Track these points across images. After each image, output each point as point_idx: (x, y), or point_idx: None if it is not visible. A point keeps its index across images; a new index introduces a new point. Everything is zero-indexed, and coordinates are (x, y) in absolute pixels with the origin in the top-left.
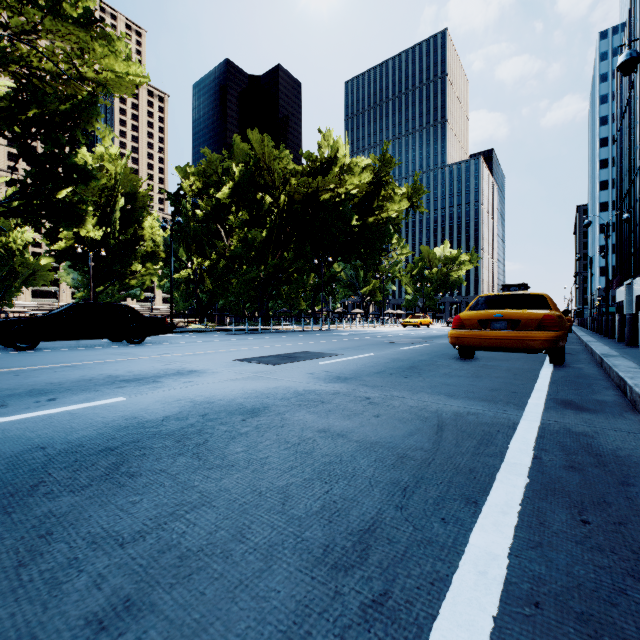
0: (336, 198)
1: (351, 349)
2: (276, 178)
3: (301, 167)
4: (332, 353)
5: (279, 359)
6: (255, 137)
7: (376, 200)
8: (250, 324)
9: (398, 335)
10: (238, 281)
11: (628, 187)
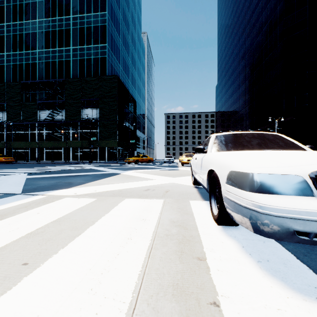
0: None
1: None
2: None
3: None
4: None
5: None
6: None
7: None
8: None
9: None
10: None
11: None
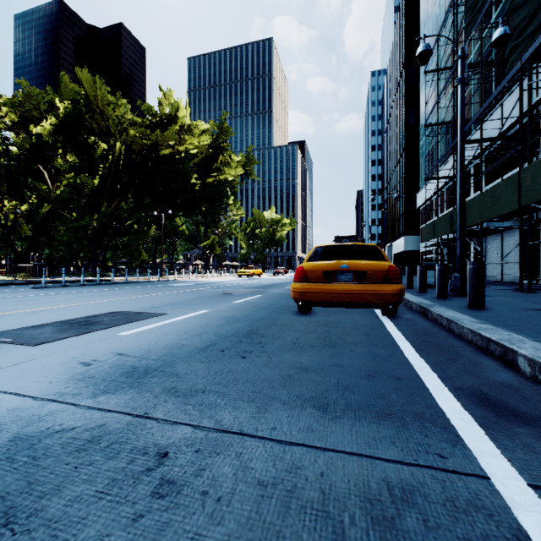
0: (176, 154)
1: (181, 305)
2: (111, 124)
3: (140, 119)
4: (153, 313)
5: (60, 330)
6: (86, 76)
7: (215, 163)
8: (80, 275)
9: (234, 285)
10: (66, 229)
11: (389, 179)
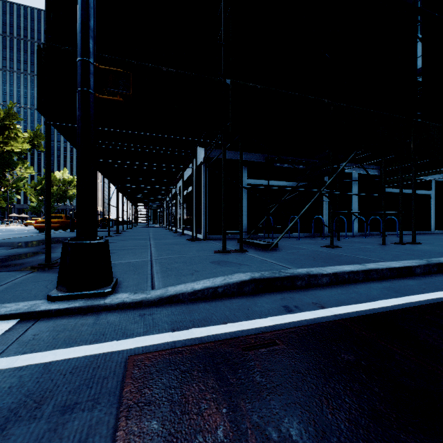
0: None
1: None
2: None
3: None
4: None
5: None
6: None
7: (1, 136)
8: None
9: (19, 229)
10: None
11: None
